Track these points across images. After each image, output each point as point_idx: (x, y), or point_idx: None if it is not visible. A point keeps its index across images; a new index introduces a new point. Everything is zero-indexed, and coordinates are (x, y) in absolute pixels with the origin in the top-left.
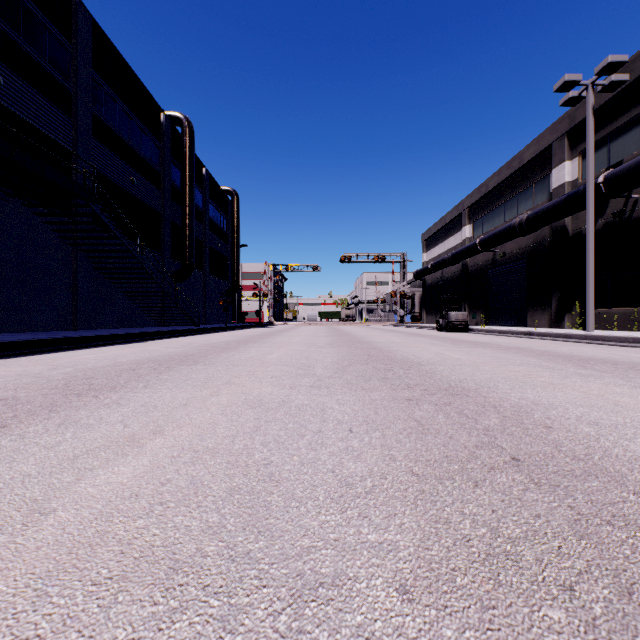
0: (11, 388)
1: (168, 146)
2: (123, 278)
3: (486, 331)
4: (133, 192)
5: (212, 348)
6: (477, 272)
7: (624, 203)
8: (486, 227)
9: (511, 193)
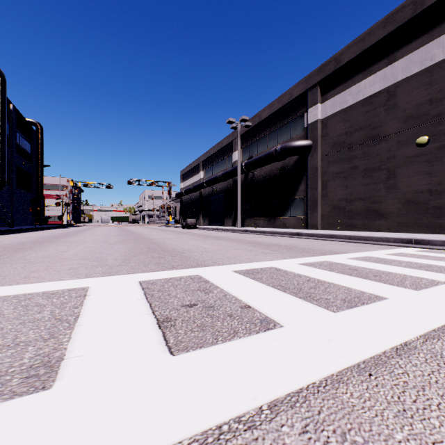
0: None
1: None
2: None
3: (203, 228)
4: None
5: (49, 238)
6: (206, 197)
7: (253, 174)
8: (210, 174)
9: (219, 159)
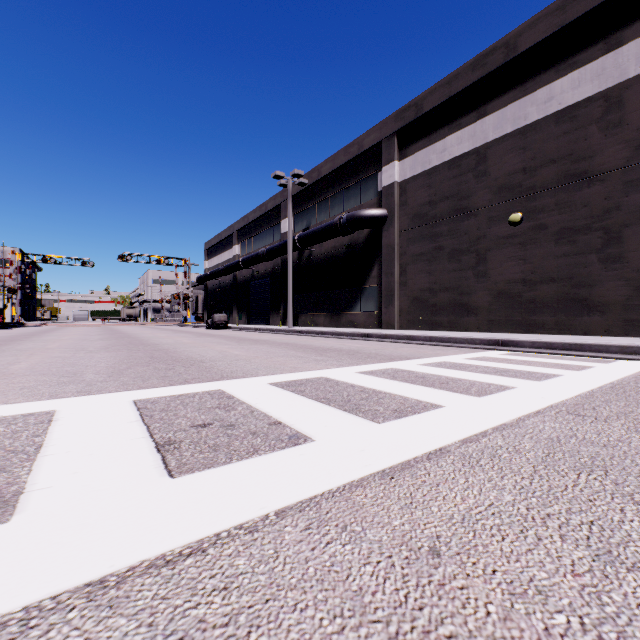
0: None
1: None
2: None
3: (239, 328)
4: None
5: None
6: (243, 283)
7: (310, 252)
8: (249, 249)
9: (262, 228)
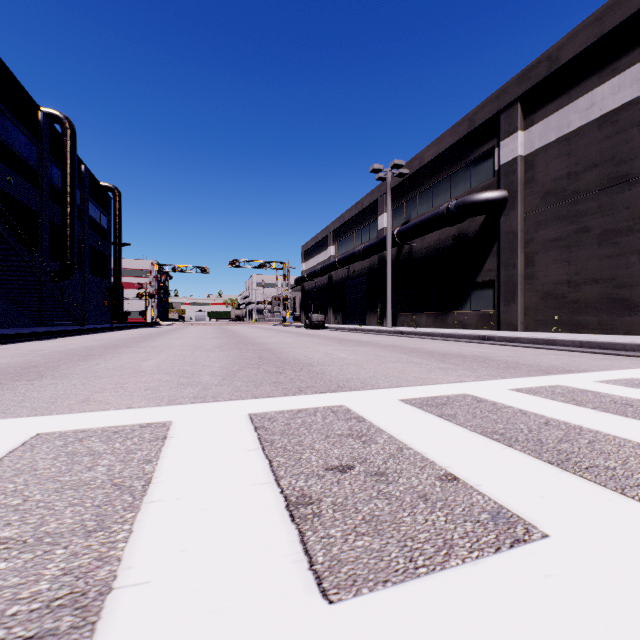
0: (41, 356)
1: (46, 145)
2: (5, 280)
3: (335, 328)
4: (10, 192)
5: (126, 341)
6: (338, 283)
7: (410, 247)
8: (344, 249)
9: (358, 227)
